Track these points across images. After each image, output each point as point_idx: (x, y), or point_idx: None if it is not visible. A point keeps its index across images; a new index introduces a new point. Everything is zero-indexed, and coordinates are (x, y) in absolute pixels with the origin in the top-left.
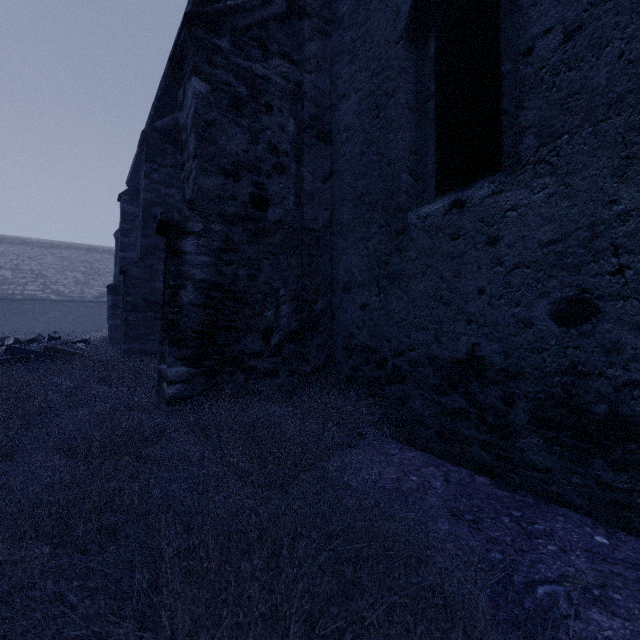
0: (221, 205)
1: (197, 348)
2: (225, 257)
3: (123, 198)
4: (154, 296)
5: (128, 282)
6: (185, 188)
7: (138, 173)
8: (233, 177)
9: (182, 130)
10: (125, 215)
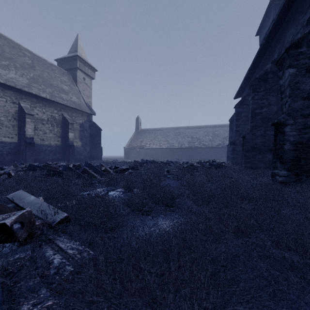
0: (301, 111)
1: (291, 165)
2: (303, 131)
3: (236, 106)
4: (255, 145)
5: (245, 141)
6: (283, 107)
7: (239, 93)
8: (307, 99)
9: (281, 86)
10: (237, 113)
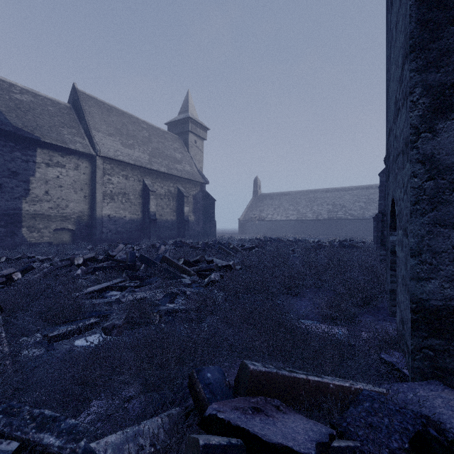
0: None
1: None
2: None
3: (380, 175)
4: None
5: (378, 220)
6: None
7: None
8: None
9: None
10: (381, 183)
